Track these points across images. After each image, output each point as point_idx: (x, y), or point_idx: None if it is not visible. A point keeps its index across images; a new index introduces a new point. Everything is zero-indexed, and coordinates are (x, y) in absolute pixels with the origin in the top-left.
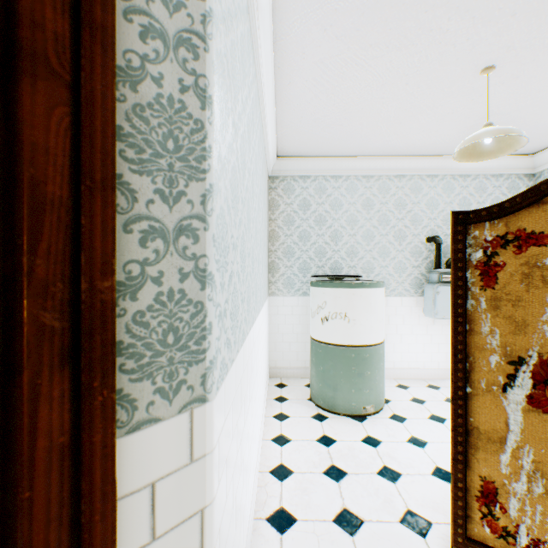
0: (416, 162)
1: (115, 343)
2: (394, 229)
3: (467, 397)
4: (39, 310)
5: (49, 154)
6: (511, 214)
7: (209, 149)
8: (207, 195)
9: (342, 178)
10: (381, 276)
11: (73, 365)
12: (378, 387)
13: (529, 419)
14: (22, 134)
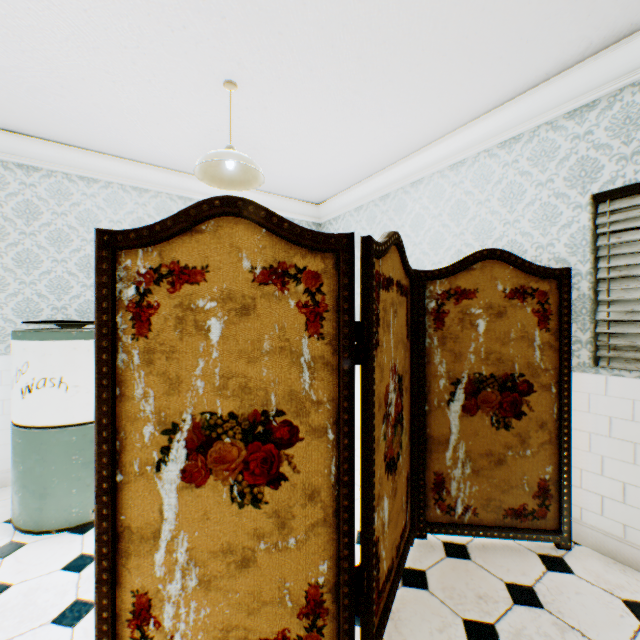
0: (205, 185)
1: None
2: None
3: (120, 488)
4: None
5: None
6: (167, 241)
7: None
8: None
9: (101, 183)
10: None
11: None
12: None
13: (185, 498)
14: None
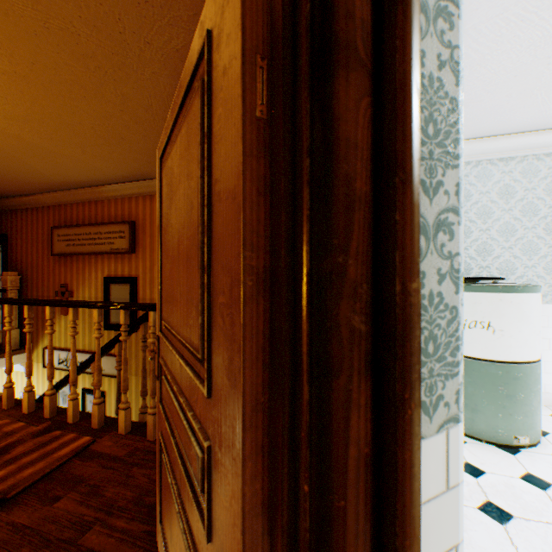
0: None
1: (418, 352)
2: (544, 220)
3: None
4: (349, 312)
5: (356, 149)
6: None
7: (460, 131)
8: (459, 184)
9: (471, 164)
10: (525, 279)
11: (371, 371)
12: (535, 415)
13: None
14: (337, 130)
